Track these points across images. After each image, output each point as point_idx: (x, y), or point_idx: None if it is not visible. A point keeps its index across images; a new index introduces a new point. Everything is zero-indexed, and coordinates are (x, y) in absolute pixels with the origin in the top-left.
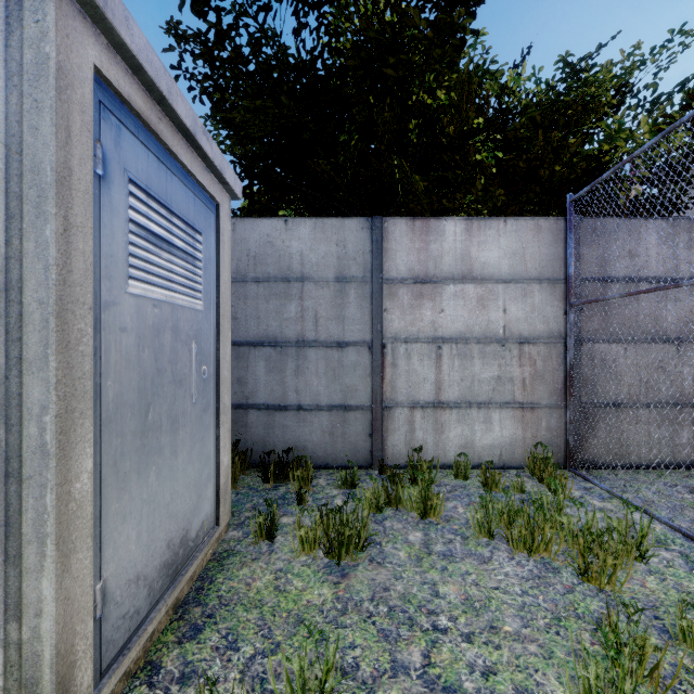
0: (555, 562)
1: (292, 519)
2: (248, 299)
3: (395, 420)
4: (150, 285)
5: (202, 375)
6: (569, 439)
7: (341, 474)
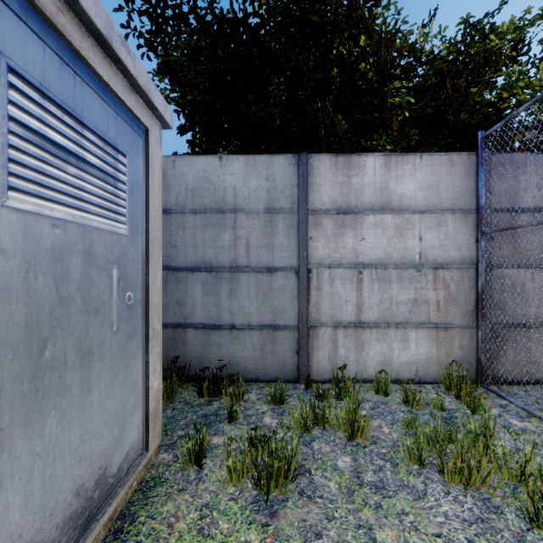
0: (494, 498)
1: (222, 440)
2: (187, 229)
3: (319, 338)
4: (46, 201)
5: (126, 302)
6: (481, 357)
7: (270, 390)
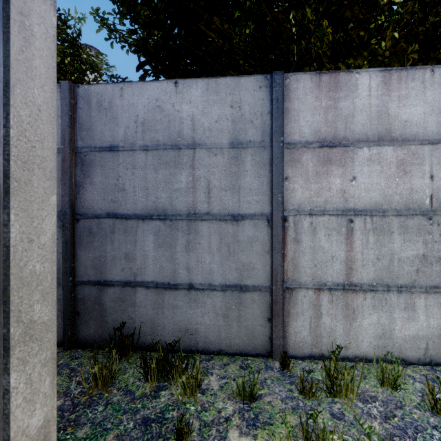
0: None
1: None
2: (136, 169)
3: (297, 303)
4: None
5: None
6: None
7: (236, 381)
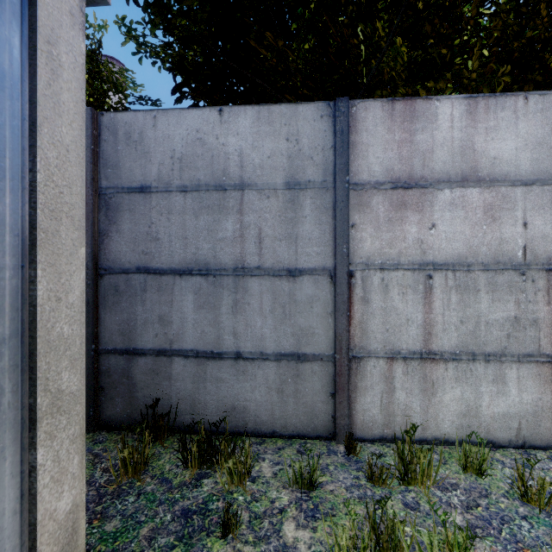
0: None
1: None
2: (173, 214)
3: (366, 375)
4: None
5: None
6: None
7: (293, 466)
